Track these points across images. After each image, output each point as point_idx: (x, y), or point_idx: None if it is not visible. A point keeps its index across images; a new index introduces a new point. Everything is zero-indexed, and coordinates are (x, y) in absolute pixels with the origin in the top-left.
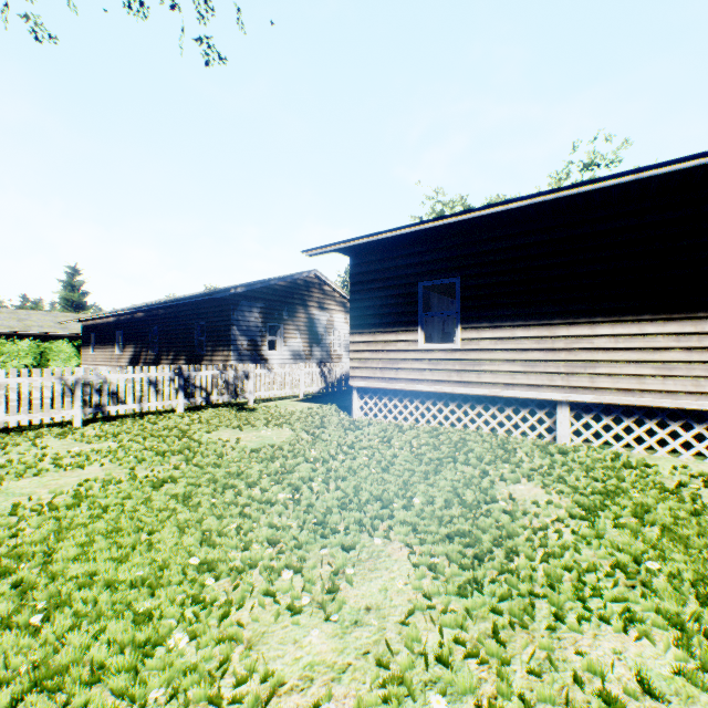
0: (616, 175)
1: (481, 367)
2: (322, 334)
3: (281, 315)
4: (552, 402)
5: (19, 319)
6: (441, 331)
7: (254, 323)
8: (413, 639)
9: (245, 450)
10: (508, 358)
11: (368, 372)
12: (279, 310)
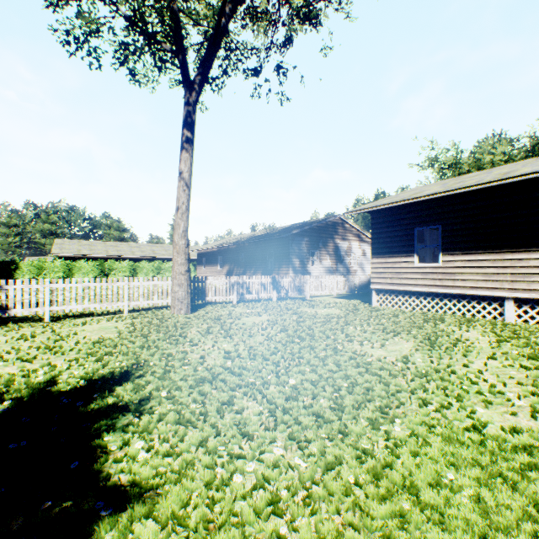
0: (533, 173)
1: (455, 277)
2: (343, 256)
3: (318, 245)
4: (502, 298)
5: (165, 250)
6: (432, 254)
7: (303, 251)
8: (411, 354)
9: (323, 315)
10: (472, 272)
11: (382, 280)
12: (316, 242)
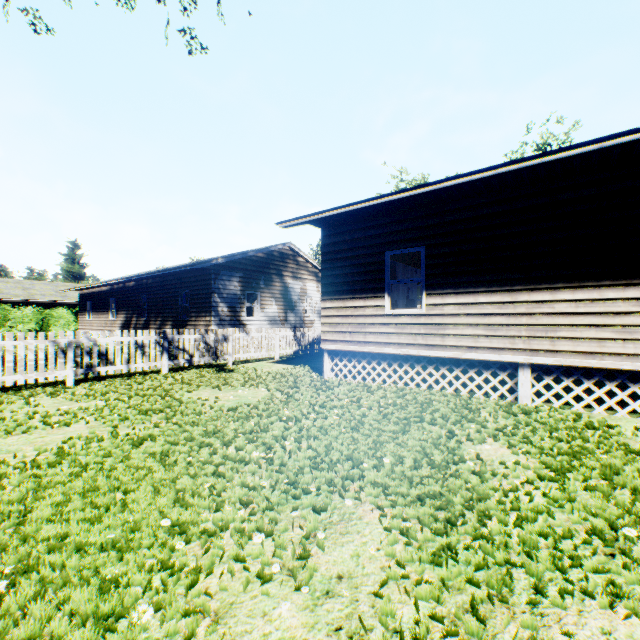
0: (579, 144)
1: (445, 331)
2: (296, 301)
3: (258, 284)
4: (514, 364)
5: (24, 288)
6: (406, 298)
7: (234, 291)
8: (387, 614)
9: (222, 409)
10: (471, 323)
11: (339, 335)
12: (256, 279)
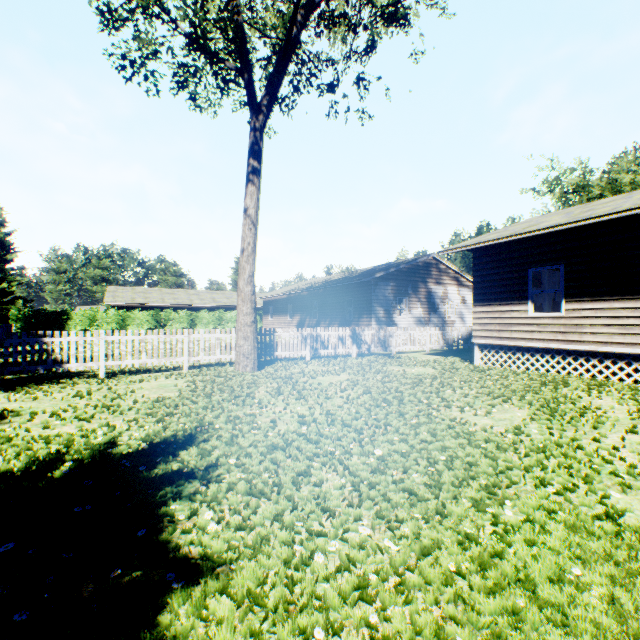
0: None
1: (582, 330)
2: (438, 304)
3: (406, 291)
4: None
5: (227, 297)
6: (552, 301)
7: (388, 297)
8: (525, 424)
9: (413, 374)
10: (606, 324)
11: (487, 333)
12: (405, 287)
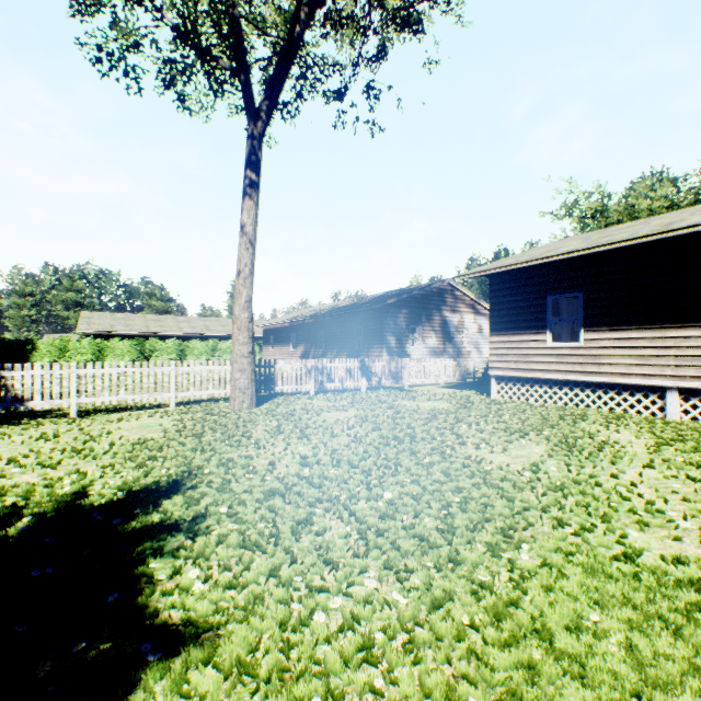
0: None
1: (600, 361)
2: (453, 333)
3: (420, 319)
4: (663, 388)
5: (222, 325)
6: (570, 330)
7: (400, 326)
8: (542, 461)
9: (427, 409)
10: (624, 354)
11: (504, 364)
12: (418, 314)
